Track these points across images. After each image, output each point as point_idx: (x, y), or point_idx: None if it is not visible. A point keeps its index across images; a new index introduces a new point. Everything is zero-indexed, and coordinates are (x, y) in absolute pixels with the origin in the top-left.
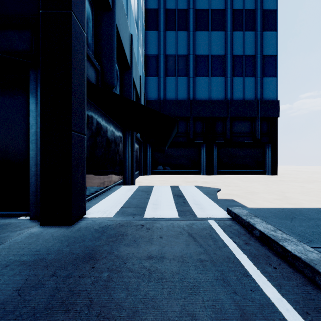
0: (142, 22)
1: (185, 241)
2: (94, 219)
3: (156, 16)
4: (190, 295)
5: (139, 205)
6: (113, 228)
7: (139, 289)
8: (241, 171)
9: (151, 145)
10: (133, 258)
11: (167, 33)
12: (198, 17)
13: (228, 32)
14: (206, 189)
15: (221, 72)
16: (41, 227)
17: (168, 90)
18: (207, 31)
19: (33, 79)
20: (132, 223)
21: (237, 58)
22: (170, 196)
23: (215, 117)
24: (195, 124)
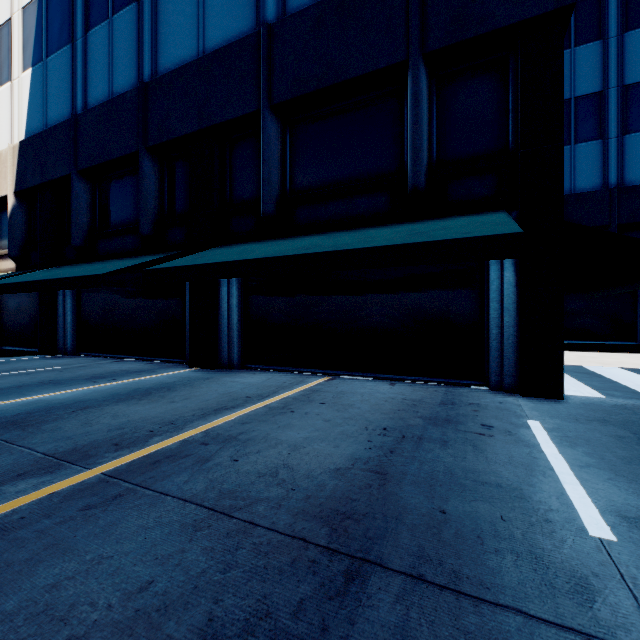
0: None
1: None
2: (580, 397)
3: None
4: None
5: (617, 389)
6: (636, 408)
7: None
8: None
9: None
10: None
11: None
12: None
13: None
14: None
15: None
16: (525, 397)
17: None
18: None
19: None
20: None
21: None
22: None
23: None
24: None
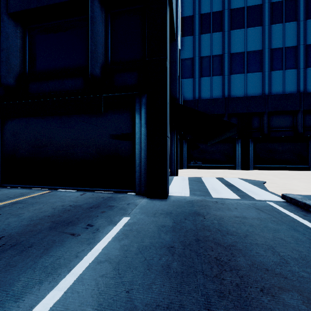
0: (180, 31)
1: (255, 211)
2: (177, 196)
3: (191, 22)
4: (275, 232)
5: (201, 190)
6: (196, 202)
7: (241, 228)
8: (280, 167)
9: (186, 142)
10: (225, 216)
11: (202, 36)
12: (233, 17)
13: (266, 27)
14: (252, 181)
15: (258, 67)
16: (148, 199)
17: (203, 90)
18: (242, 28)
19: (138, 103)
20: (208, 200)
21: (276, 52)
22: (222, 185)
23: (252, 113)
24: (230, 120)
